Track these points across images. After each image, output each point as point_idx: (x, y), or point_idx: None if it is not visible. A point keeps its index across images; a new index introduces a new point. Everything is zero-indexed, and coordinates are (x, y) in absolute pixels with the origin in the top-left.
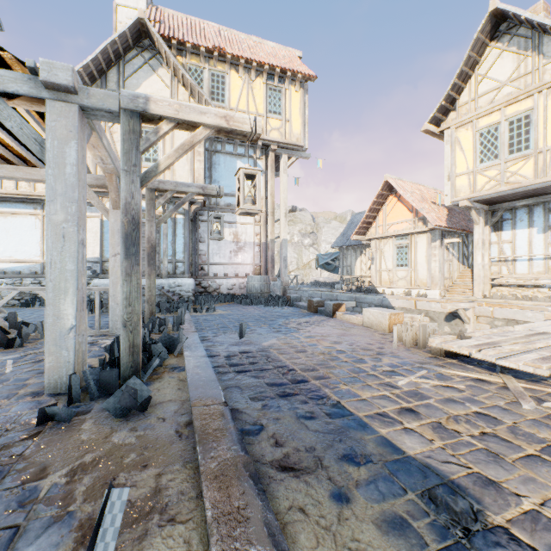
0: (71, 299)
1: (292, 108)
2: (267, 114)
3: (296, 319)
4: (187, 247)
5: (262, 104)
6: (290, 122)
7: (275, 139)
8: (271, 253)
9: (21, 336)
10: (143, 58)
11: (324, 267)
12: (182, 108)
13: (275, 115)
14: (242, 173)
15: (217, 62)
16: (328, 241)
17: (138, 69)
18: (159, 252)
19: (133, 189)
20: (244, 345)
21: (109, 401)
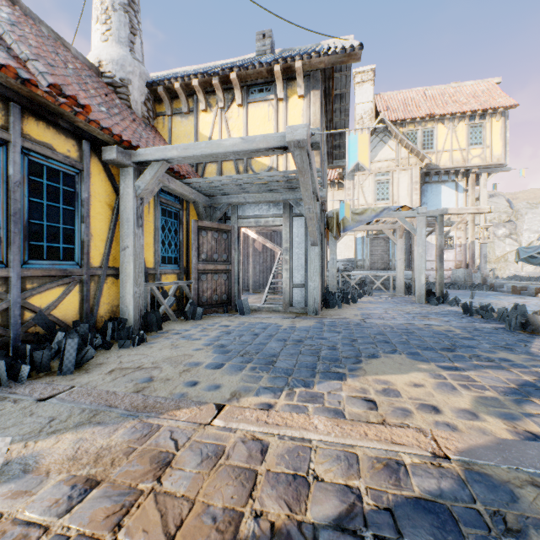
0: (423, 275)
1: (492, 135)
2: (468, 147)
3: (503, 296)
4: (406, 251)
5: (463, 141)
6: (490, 148)
7: (476, 164)
8: (471, 252)
9: (367, 292)
10: (378, 138)
11: (526, 260)
12: (459, 209)
13: (475, 146)
14: (483, 228)
15: (427, 122)
16: (533, 230)
17: (375, 146)
18: (389, 255)
19: (441, 240)
20: (476, 301)
21: (449, 302)
